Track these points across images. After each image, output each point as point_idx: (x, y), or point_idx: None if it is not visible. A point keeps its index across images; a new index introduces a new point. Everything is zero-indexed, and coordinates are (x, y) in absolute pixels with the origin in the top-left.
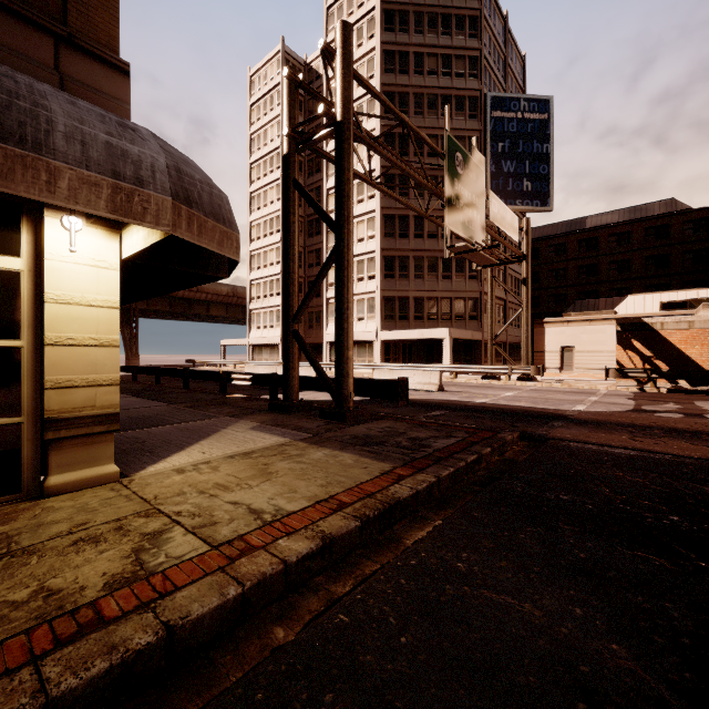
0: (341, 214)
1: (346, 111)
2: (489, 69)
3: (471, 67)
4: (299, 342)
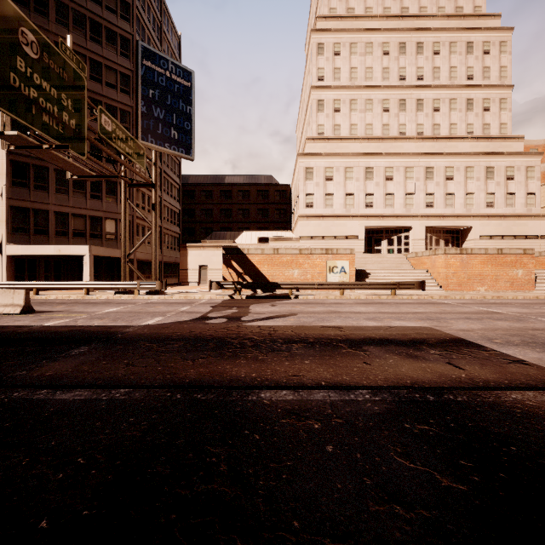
0: None
1: None
2: (143, 22)
3: (123, 8)
4: None
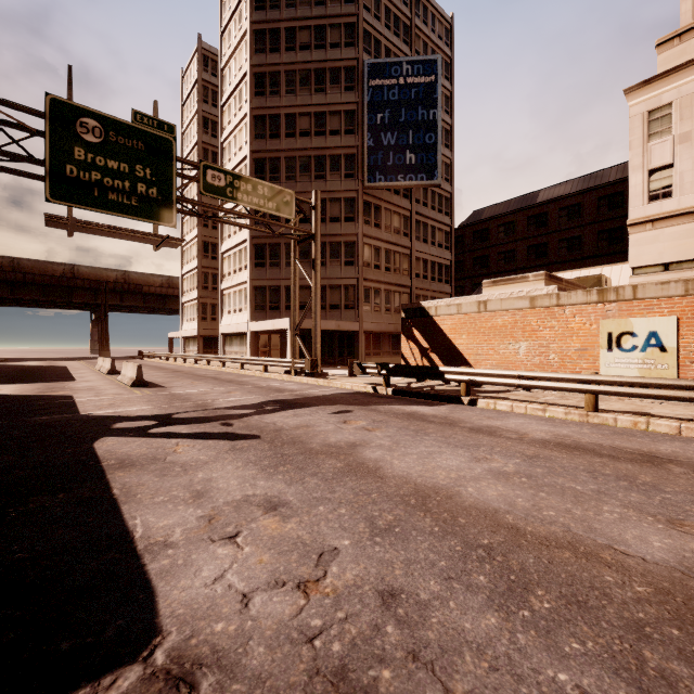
0: None
1: None
2: (376, 35)
3: (347, 34)
4: None
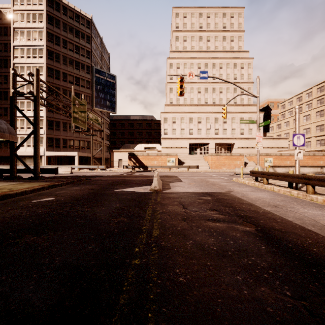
0: (36, 122)
1: (38, 93)
2: (95, 56)
3: (87, 54)
4: (18, 157)
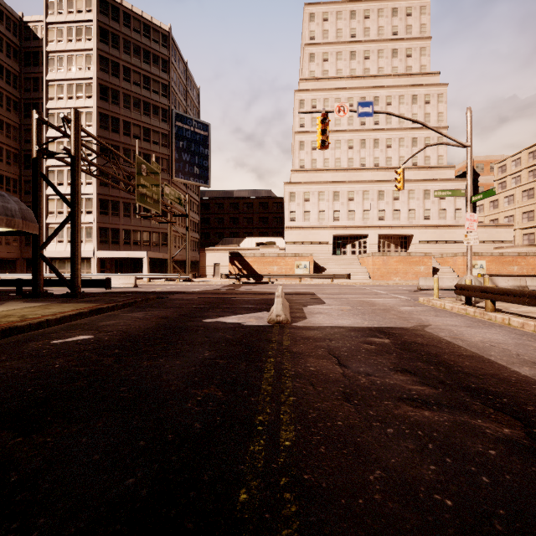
0: (74, 200)
1: (77, 152)
2: (175, 93)
3: (163, 89)
4: (45, 260)
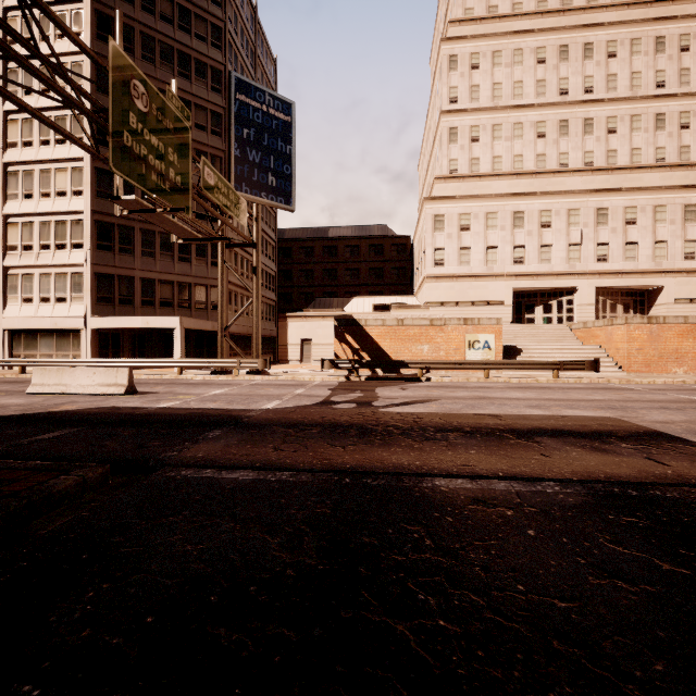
0: None
1: None
2: (235, 48)
3: (214, 35)
4: None
